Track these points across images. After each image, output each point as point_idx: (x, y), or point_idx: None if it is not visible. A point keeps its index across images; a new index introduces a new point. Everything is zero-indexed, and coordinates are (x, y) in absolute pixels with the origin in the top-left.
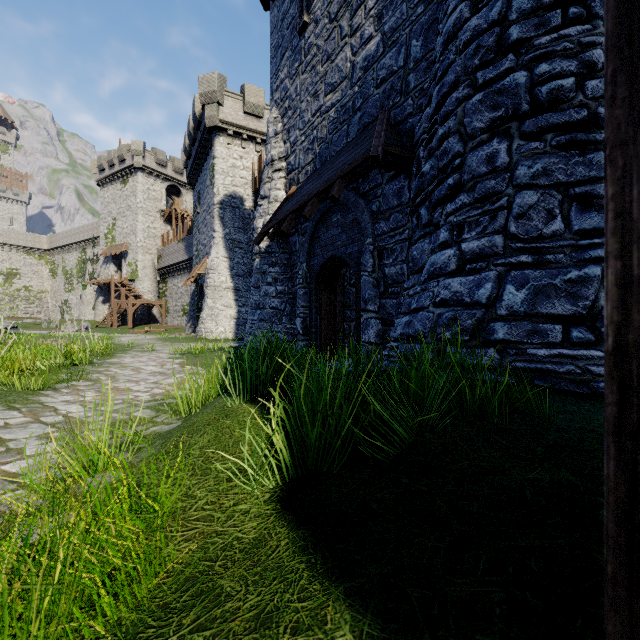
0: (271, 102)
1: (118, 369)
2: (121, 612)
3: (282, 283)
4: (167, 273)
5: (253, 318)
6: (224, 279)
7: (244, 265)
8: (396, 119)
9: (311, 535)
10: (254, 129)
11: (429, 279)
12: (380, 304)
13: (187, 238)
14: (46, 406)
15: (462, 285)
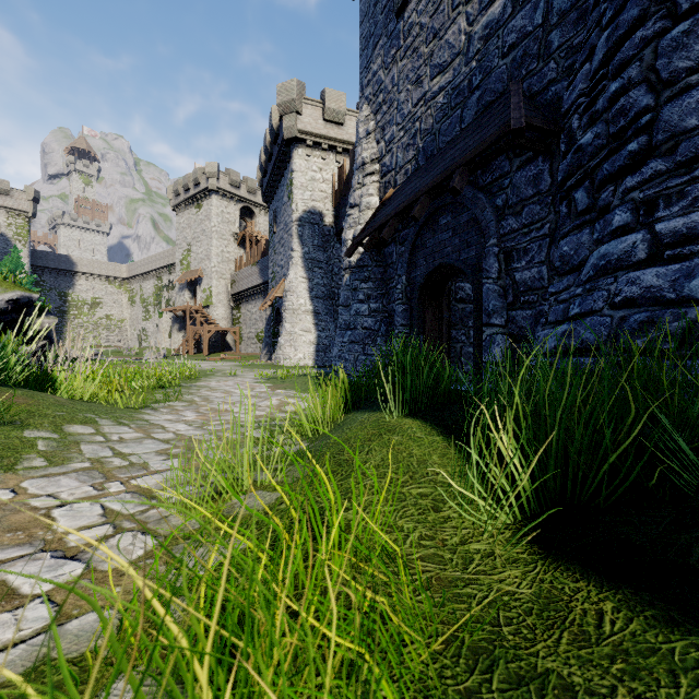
0: (361, 100)
1: (208, 392)
2: (403, 696)
3: (376, 300)
4: (241, 299)
5: (342, 340)
6: (303, 302)
7: (324, 286)
8: (531, 90)
9: (657, 599)
10: (334, 137)
11: (597, 276)
12: (508, 317)
13: (261, 261)
14: (152, 423)
15: (660, 277)
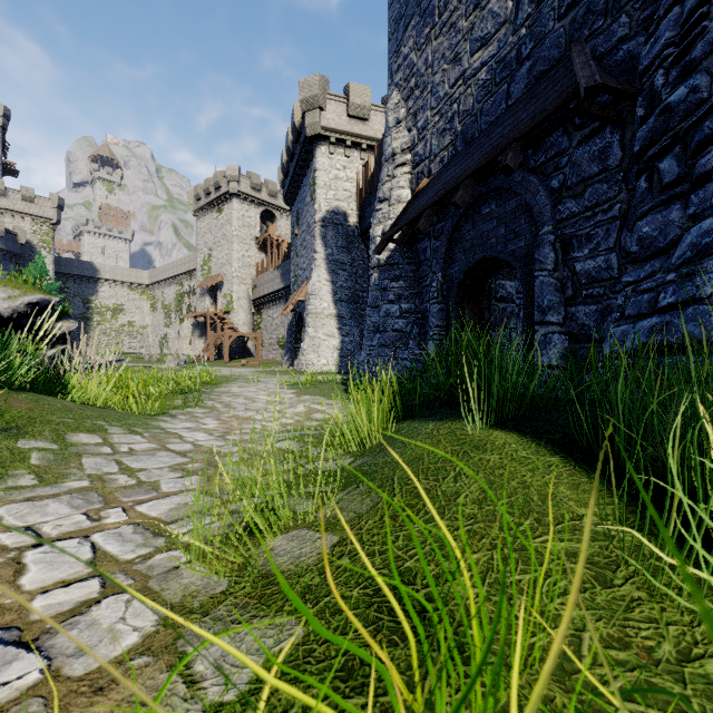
0: (390, 87)
1: (230, 397)
2: None
3: (407, 300)
4: (262, 304)
5: (371, 343)
6: (326, 305)
7: (348, 289)
8: (596, 52)
9: None
10: (359, 134)
11: (699, 257)
12: (566, 314)
13: (283, 265)
14: (168, 432)
15: None
